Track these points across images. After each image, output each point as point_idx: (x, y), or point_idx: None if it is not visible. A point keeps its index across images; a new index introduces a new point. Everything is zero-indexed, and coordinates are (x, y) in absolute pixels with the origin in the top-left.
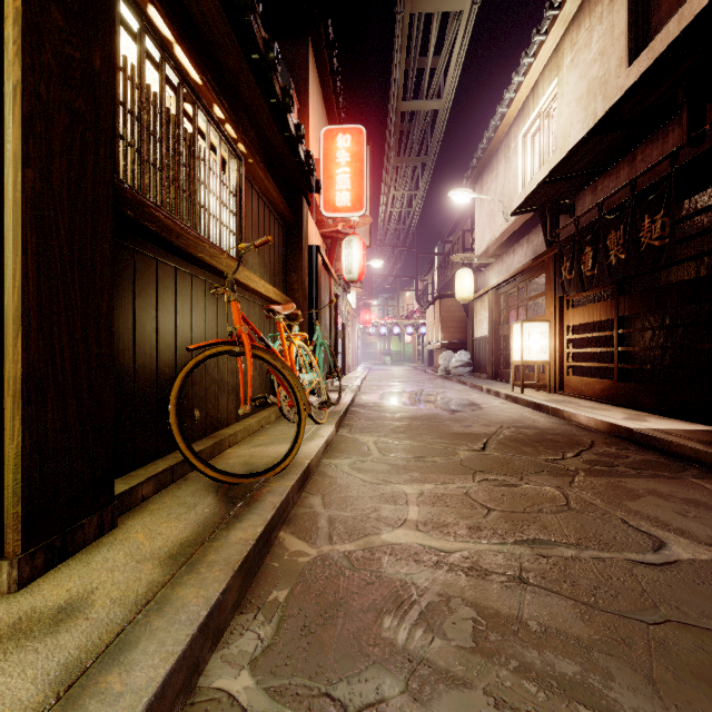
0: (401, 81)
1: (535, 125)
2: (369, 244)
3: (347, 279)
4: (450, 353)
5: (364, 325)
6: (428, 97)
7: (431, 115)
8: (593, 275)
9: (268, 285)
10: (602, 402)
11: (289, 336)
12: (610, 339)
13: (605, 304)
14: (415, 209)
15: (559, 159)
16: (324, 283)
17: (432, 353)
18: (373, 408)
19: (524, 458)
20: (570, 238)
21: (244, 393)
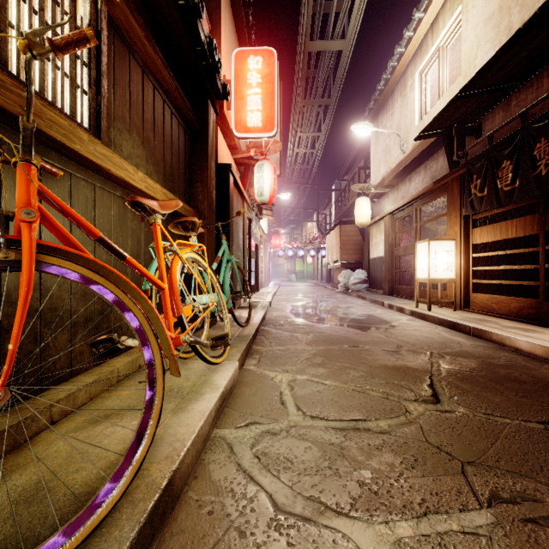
0: (309, 18)
1: (433, 60)
2: (279, 173)
3: (259, 202)
4: (348, 271)
5: (274, 248)
6: (333, 37)
7: (333, 61)
8: (513, 189)
9: (153, 182)
10: (522, 321)
11: (172, 245)
12: (512, 258)
13: (524, 220)
14: (316, 153)
15: (462, 84)
16: (236, 204)
17: (330, 272)
18: (284, 327)
19: (510, 422)
20: (481, 156)
21: (112, 322)
